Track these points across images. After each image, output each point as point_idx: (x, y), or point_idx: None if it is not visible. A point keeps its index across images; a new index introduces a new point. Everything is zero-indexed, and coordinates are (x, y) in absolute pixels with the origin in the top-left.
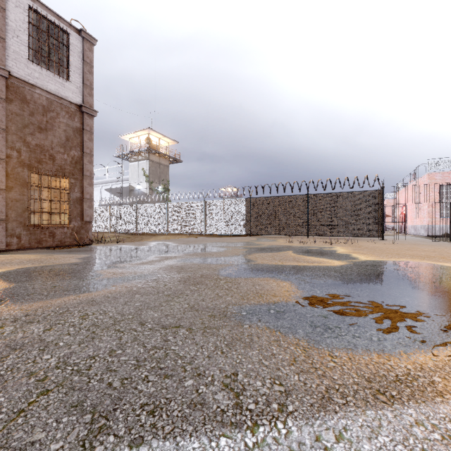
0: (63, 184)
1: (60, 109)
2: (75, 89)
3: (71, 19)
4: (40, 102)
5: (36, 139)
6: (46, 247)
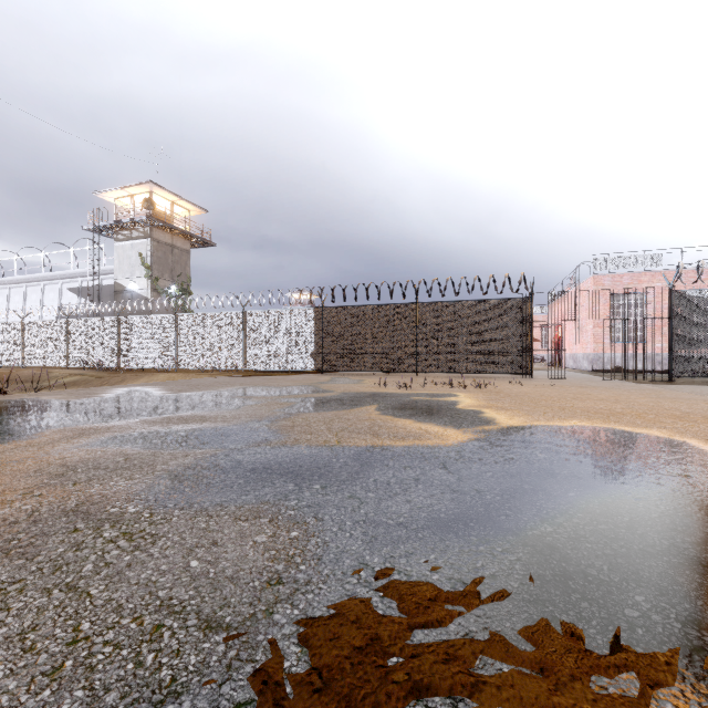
0: None
1: None
2: None
3: None
4: None
5: None
6: None
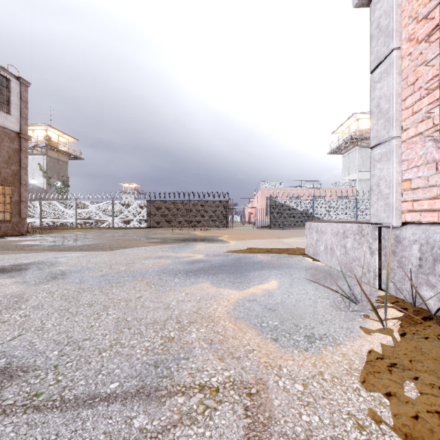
0: None
1: (4, 136)
2: (14, 121)
3: (8, 64)
4: None
5: None
6: None
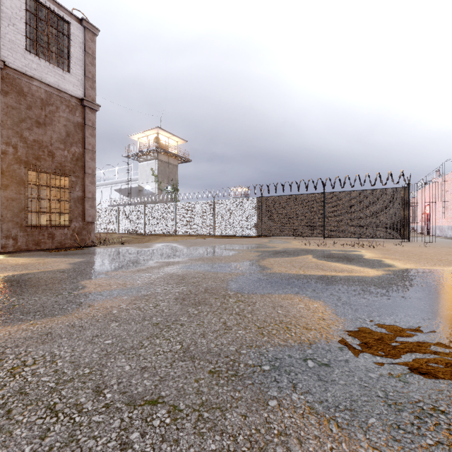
0: (65, 183)
1: (60, 103)
2: (76, 82)
3: (73, 8)
4: (38, 95)
5: (34, 135)
6: (45, 249)
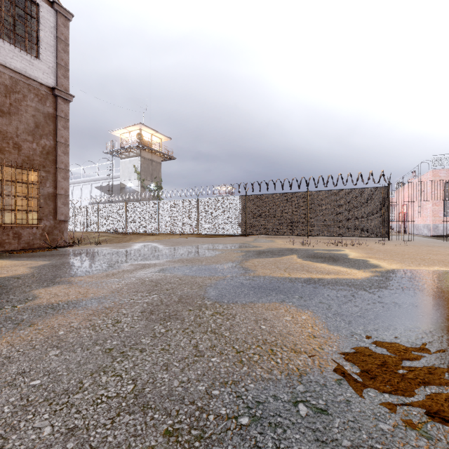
0: (35, 179)
1: (28, 91)
2: (46, 69)
3: None
4: (2, 81)
5: None
6: (10, 250)
